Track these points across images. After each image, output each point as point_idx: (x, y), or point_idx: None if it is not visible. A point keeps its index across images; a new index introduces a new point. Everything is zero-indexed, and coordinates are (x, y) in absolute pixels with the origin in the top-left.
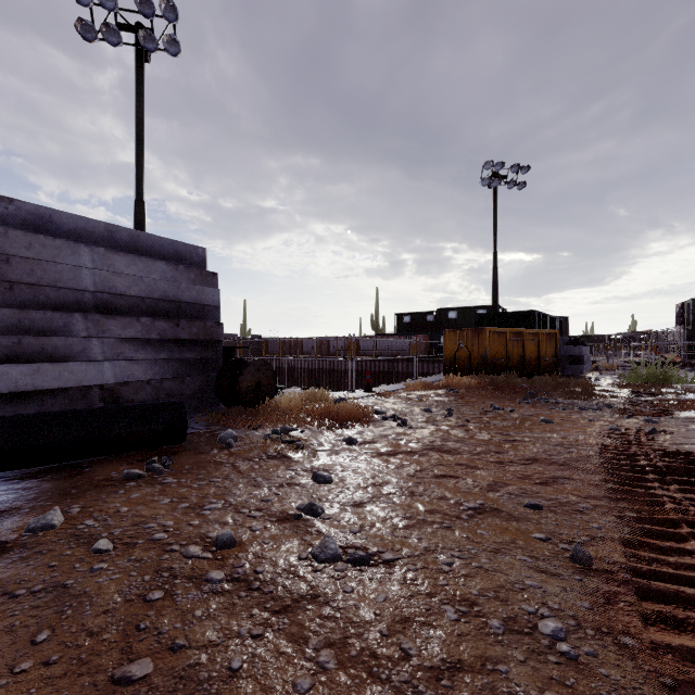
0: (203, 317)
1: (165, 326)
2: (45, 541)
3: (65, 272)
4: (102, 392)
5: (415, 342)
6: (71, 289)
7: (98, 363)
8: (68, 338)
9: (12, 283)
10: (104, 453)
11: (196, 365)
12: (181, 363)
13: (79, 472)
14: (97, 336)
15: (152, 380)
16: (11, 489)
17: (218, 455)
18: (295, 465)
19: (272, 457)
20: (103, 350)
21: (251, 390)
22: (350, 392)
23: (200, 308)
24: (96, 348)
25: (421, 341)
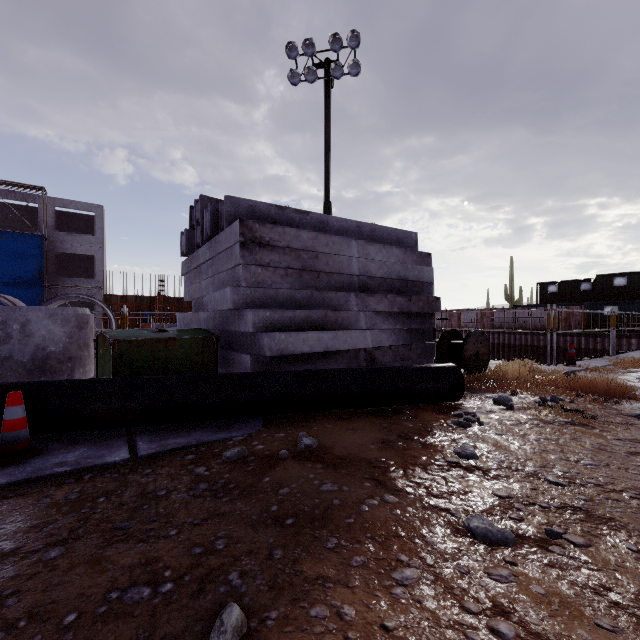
0: (421, 293)
1: (402, 301)
2: (488, 467)
3: (344, 261)
4: (365, 354)
5: (611, 313)
6: (346, 274)
7: (363, 331)
8: (348, 312)
9: (318, 273)
10: (409, 403)
11: (416, 334)
12: (407, 332)
13: (411, 416)
14: (362, 310)
15: (392, 346)
16: (384, 422)
17: (510, 415)
18: (612, 434)
19: (571, 424)
20: (366, 321)
21: (472, 358)
22: (549, 365)
23: (419, 285)
24: (362, 319)
25: (618, 312)
